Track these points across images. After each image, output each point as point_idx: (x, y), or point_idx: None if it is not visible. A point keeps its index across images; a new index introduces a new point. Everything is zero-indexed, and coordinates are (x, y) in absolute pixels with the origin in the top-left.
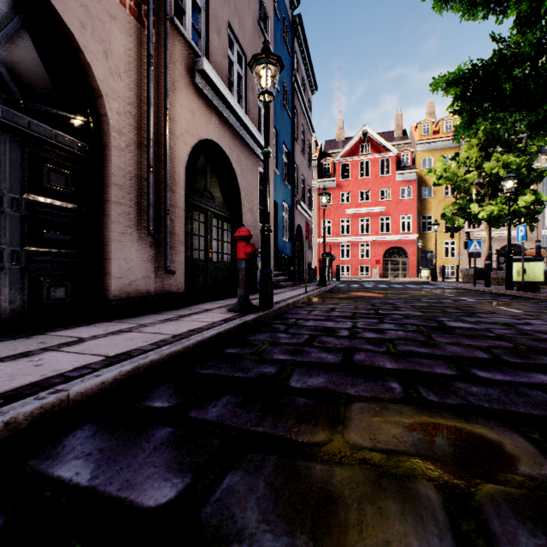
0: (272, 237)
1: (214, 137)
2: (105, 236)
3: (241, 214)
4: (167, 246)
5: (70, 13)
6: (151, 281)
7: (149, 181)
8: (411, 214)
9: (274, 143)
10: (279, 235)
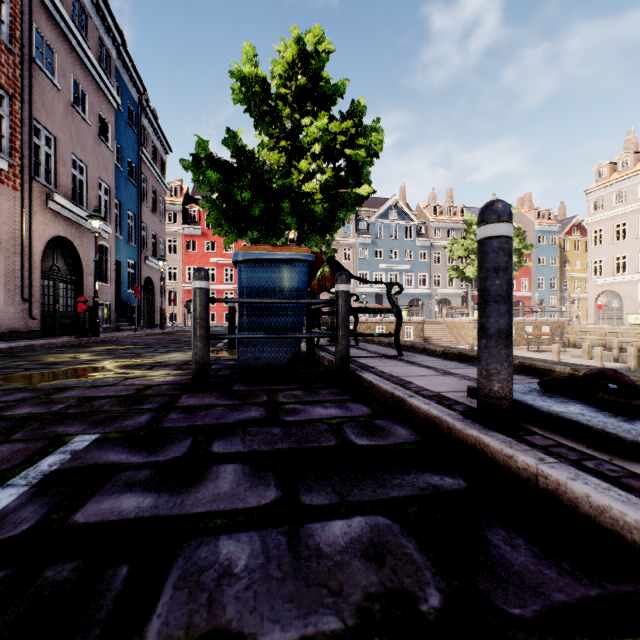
0: (113, 291)
1: (61, 233)
2: None
3: (83, 278)
4: (32, 305)
5: None
6: (22, 324)
7: (23, 272)
8: None
9: (118, 213)
10: (123, 288)
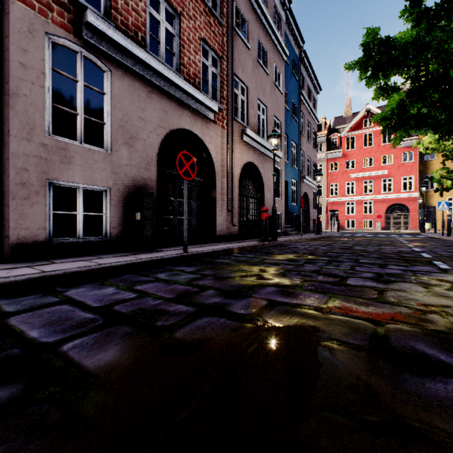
0: (283, 204)
1: (250, 160)
2: (214, 212)
3: (264, 194)
4: (233, 215)
5: (207, 141)
6: (227, 229)
7: (227, 190)
8: (412, 175)
9: (285, 143)
10: (288, 202)
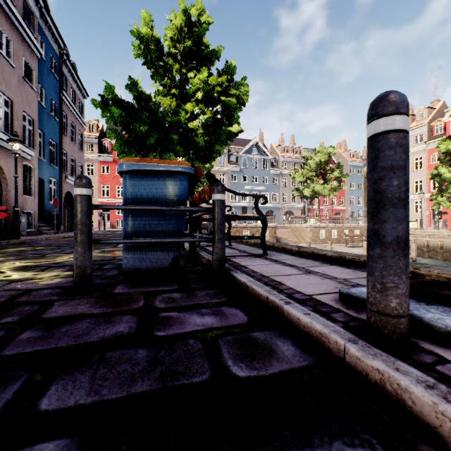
0: (37, 203)
1: None
2: None
3: (8, 191)
4: None
5: None
6: None
7: None
8: None
9: (42, 140)
10: (46, 200)
